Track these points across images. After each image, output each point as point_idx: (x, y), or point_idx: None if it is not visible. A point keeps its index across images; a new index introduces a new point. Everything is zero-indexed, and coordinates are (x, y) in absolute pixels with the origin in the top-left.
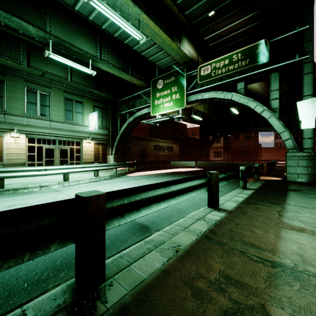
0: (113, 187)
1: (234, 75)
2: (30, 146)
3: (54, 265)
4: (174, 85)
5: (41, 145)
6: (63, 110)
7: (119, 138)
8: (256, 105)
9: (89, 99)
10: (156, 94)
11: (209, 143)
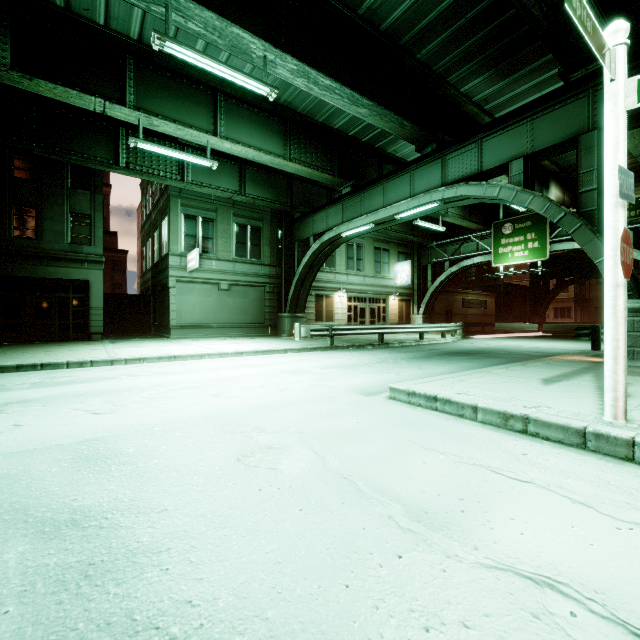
0: (501, 342)
1: None
2: (349, 305)
3: (567, 352)
4: (530, 232)
5: (356, 304)
6: (373, 262)
7: (431, 292)
8: None
9: (394, 245)
10: (501, 240)
11: (550, 294)
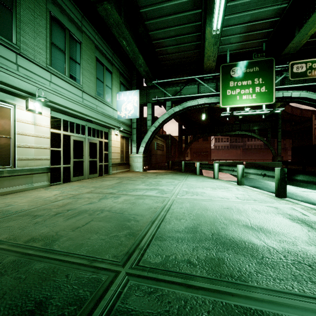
0: None
1: None
2: (54, 133)
3: None
4: (257, 76)
5: (67, 133)
6: (94, 78)
7: (153, 131)
8: None
9: (116, 70)
10: (230, 82)
11: (190, 144)
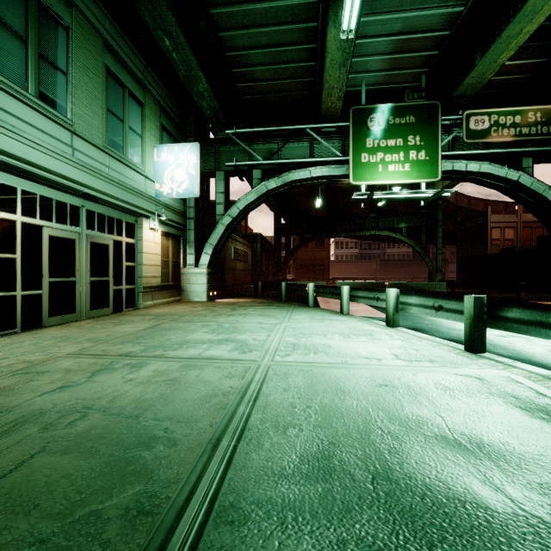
0: None
1: (508, 144)
2: None
3: None
4: (413, 133)
5: (35, 221)
6: (103, 109)
7: (227, 224)
8: None
9: (154, 101)
10: (366, 140)
11: (294, 251)
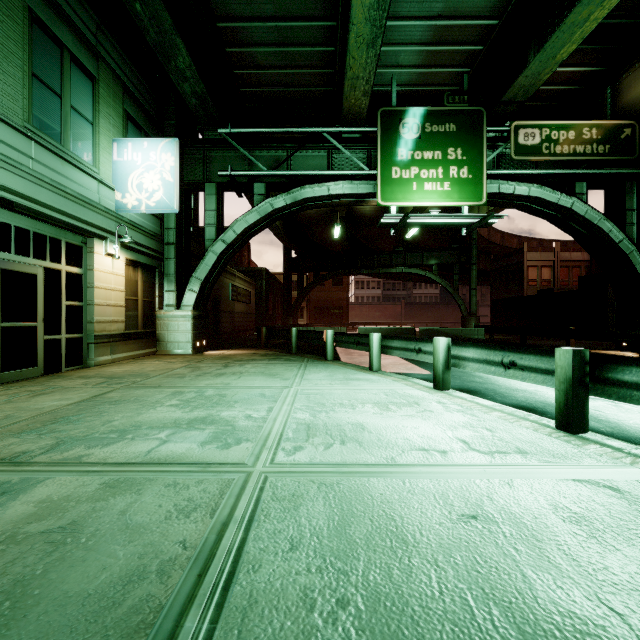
0: None
1: (559, 165)
2: None
3: None
4: (453, 144)
5: None
6: (24, 72)
7: (220, 252)
8: (611, 229)
9: (113, 78)
10: (398, 150)
11: (307, 290)
